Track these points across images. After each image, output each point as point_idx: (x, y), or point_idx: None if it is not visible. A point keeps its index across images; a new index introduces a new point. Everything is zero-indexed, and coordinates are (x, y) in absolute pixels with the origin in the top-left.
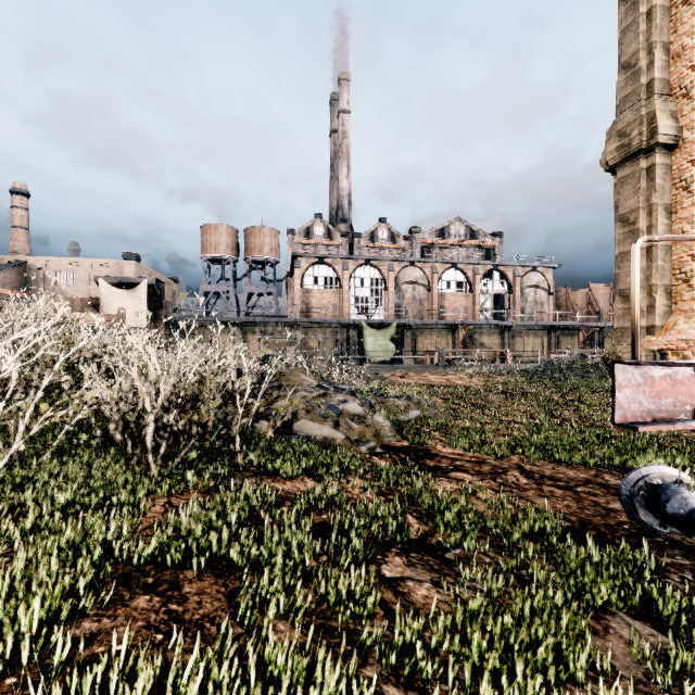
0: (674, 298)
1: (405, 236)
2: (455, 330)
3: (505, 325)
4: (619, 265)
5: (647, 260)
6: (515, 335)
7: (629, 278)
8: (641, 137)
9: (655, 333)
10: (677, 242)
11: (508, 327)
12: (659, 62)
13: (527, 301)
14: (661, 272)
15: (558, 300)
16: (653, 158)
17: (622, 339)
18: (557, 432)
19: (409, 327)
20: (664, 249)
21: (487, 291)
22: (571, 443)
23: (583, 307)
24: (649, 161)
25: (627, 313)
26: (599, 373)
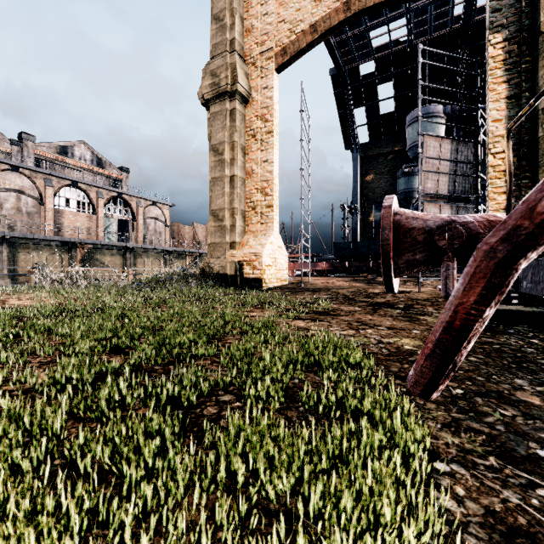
0: (247, 221)
1: (12, 139)
2: (72, 248)
3: (127, 247)
4: (212, 188)
5: (231, 187)
6: (137, 256)
7: (219, 200)
8: (227, 80)
9: (236, 248)
10: (249, 177)
11: (130, 249)
12: (238, 27)
13: (148, 229)
14: (240, 198)
15: (173, 232)
16: (235, 102)
17: (214, 253)
18: (53, 441)
19: (4, 240)
20: (241, 180)
21: (112, 216)
22: (48, 539)
23: (190, 240)
24: (232, 105)
25: (217, 230)
26: (197, 282)
